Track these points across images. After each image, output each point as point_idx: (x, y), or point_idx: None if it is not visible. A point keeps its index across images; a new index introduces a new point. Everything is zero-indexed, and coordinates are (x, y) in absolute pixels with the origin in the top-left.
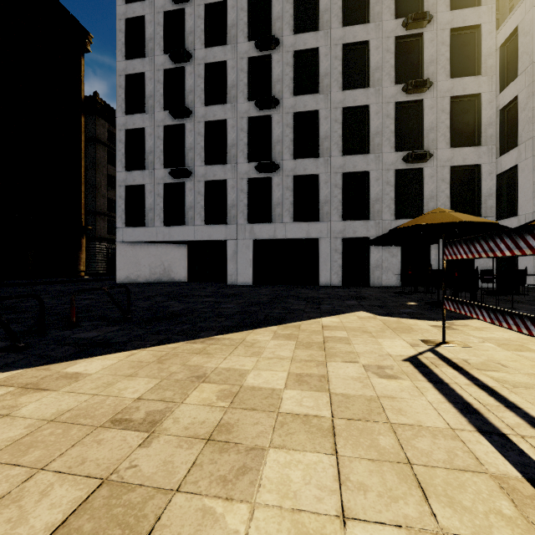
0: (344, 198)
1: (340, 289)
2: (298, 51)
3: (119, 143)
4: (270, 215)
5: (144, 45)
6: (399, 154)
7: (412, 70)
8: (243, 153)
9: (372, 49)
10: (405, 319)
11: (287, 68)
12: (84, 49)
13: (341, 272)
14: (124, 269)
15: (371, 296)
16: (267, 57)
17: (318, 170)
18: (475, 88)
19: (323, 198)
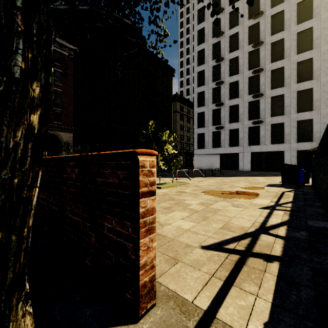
0: (298, 132)
1: None
2: (273, 70)
3: (195, 118)
4: (259, 141)
5: (204, 80)
6: None
7: None
8: (246, 117)
9: (314, 61)
10: None
11: (267, 78)
12: (172, 76)
13: None
14: (196, 164)
15: None
16: (257, 75)
17: (283, 121)
18: None
19: (286, 133)
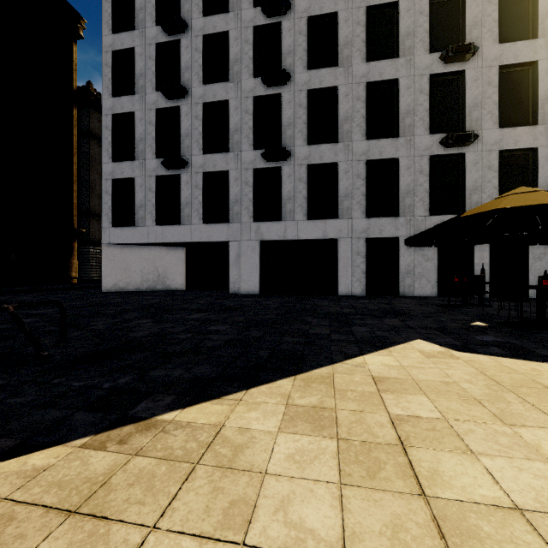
0: (368, 191)
1: (366, 300)
2: (312, 17)
3: (106, 130)
4: (279, 211)
5: (134, 17)
6: (435, 136)
7: (451, 36)
8: (248, 139)
9: (402, 12)
10: (508, 360)
11: (300, 38)
12: (77, 35)
13: (364, 278)
14: (112, 276)
15: (412, 310)
16: (277, 25)
17: (336, 158)
18: (529, 54)
19: (342, 191)
